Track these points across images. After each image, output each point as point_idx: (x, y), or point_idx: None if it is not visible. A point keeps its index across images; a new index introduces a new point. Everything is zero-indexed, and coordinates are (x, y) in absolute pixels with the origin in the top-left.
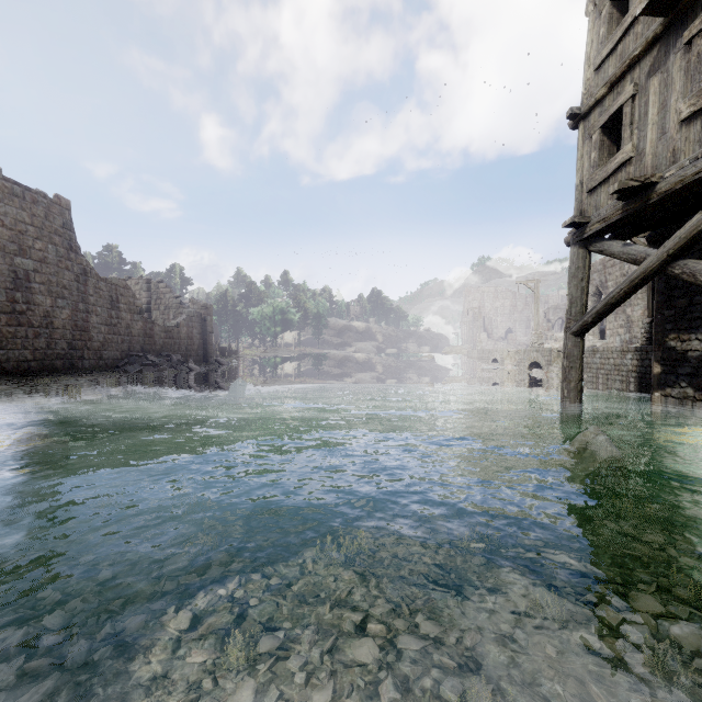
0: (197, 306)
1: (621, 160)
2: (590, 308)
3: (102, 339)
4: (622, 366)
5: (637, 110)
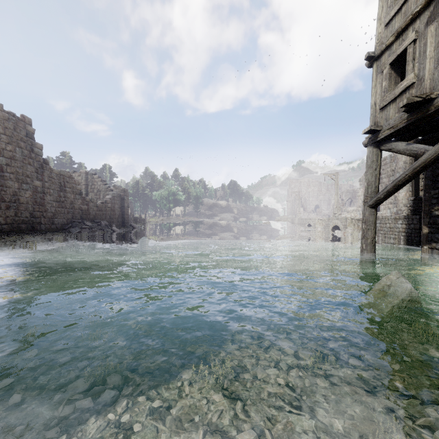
0: (118, 190)
1: (406, 85)
2: None
3: (54, 211)
4: (395, 229)
5: (418, 49)
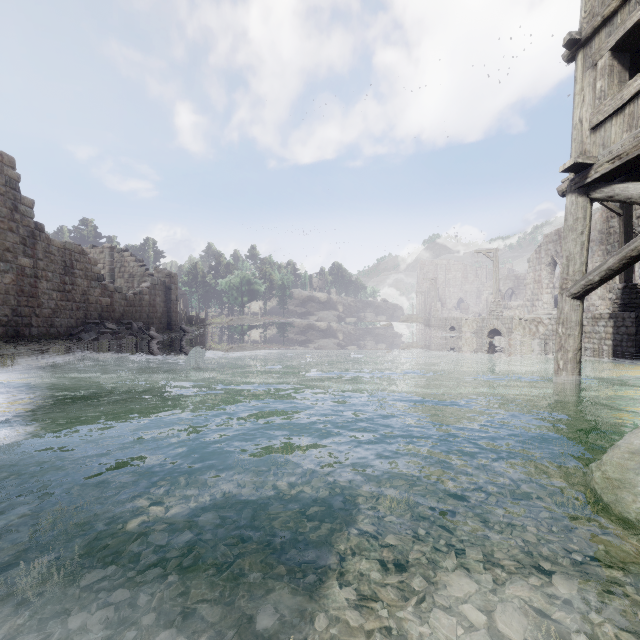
0: (162, 275)
1: None
2: (545, 278)
3: (54, 306)
4: (593, 334)
5: None
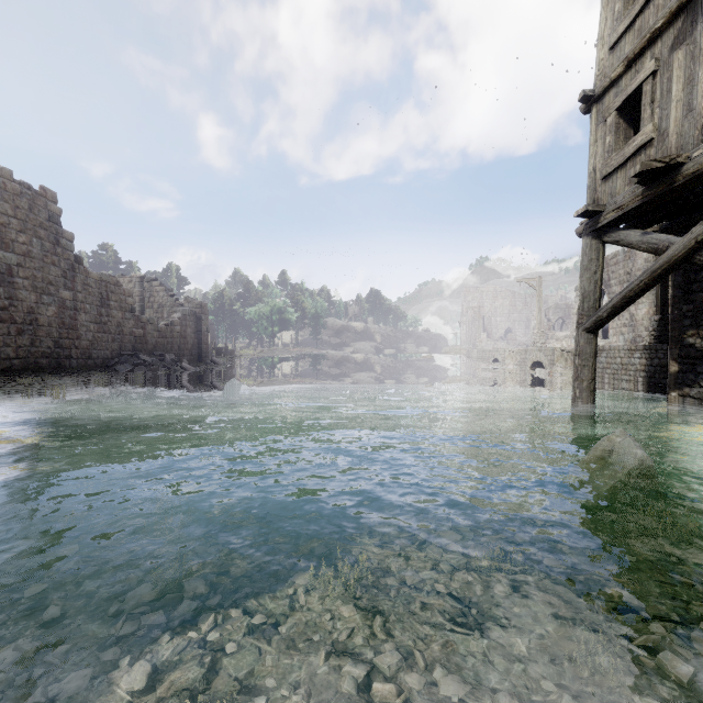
0: (192, 305)
1: (640, 142)
2: None
3: (91, 337)
4: (630, 366)
5: (659, 87)
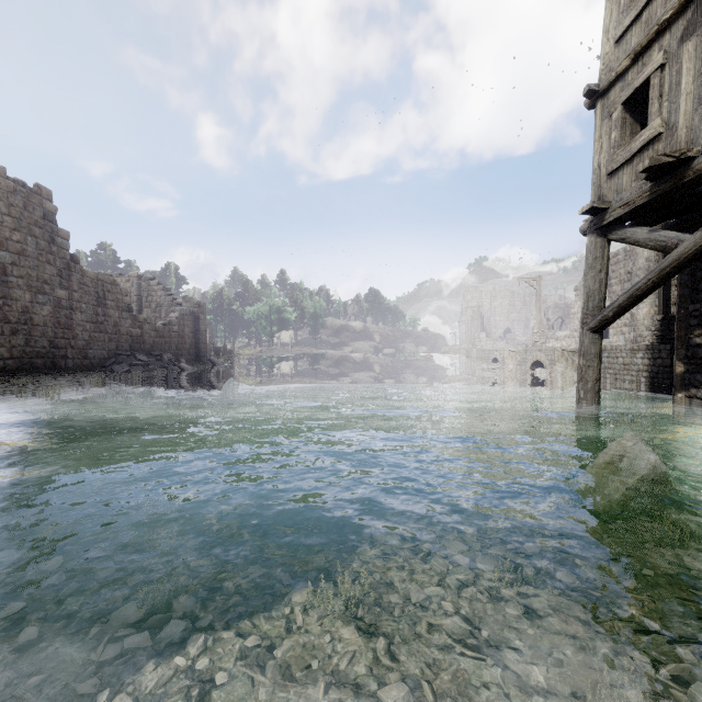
0: (190, 304)
1: (648, 137)
2: None
3: (87, 337)
4: (632, 366)
5: (667, 80)
